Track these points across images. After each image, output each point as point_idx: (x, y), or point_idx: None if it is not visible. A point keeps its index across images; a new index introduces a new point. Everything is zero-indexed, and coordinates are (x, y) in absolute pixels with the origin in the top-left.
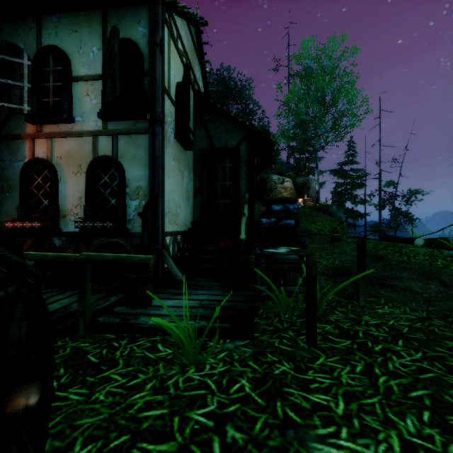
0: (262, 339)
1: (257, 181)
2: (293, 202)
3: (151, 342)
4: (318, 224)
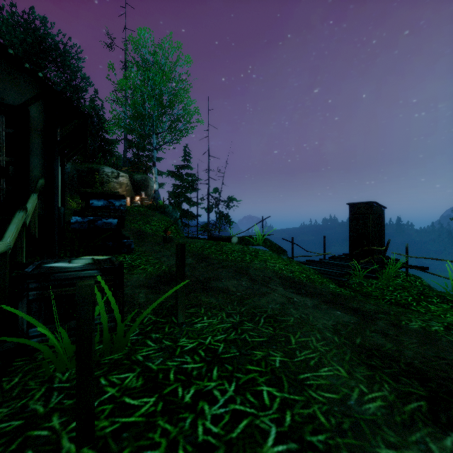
0: None
1: (83, 171)
2: (121, 198)
3: None
4: (154, 224)
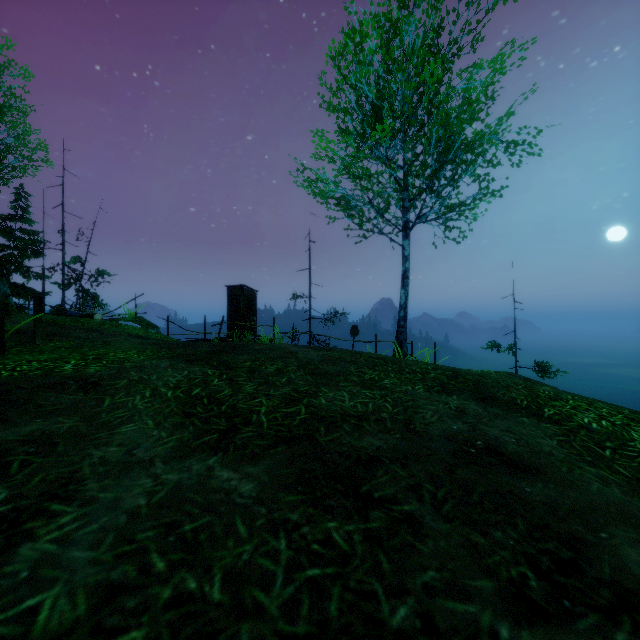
0: None
1: None
2: None
3: None
4: None
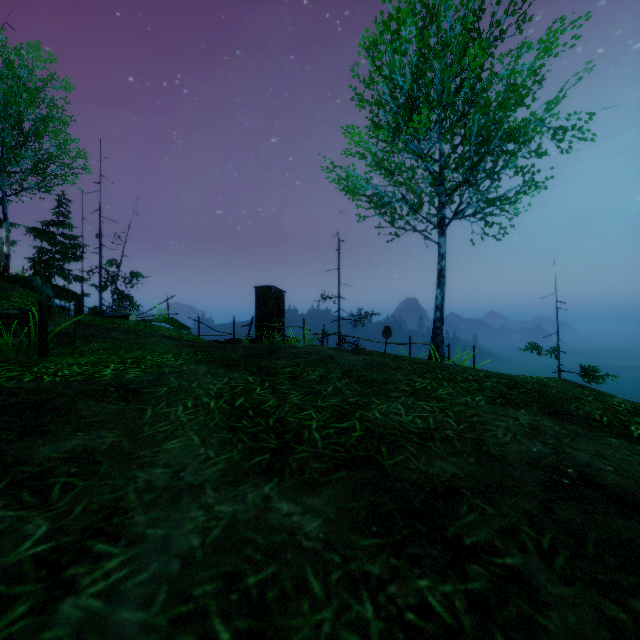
0: None
1: None
2: None
3: None
4: (15, 301)
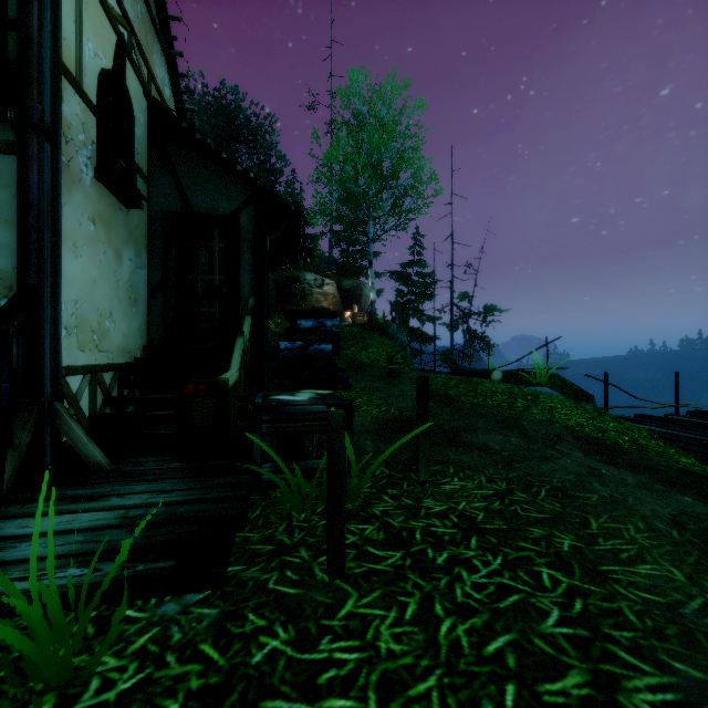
0: (246, 577)
1: (281, 281)
2: (332, 316)
3: None
4: (372, 351)
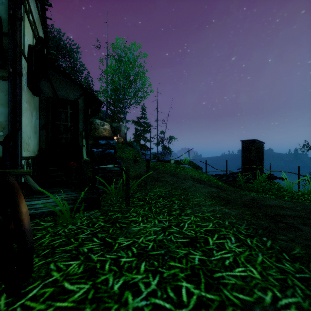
0: (104, 209)
1: None
2: (112, 139)
3: (33, 223)
4: (126, 153)
